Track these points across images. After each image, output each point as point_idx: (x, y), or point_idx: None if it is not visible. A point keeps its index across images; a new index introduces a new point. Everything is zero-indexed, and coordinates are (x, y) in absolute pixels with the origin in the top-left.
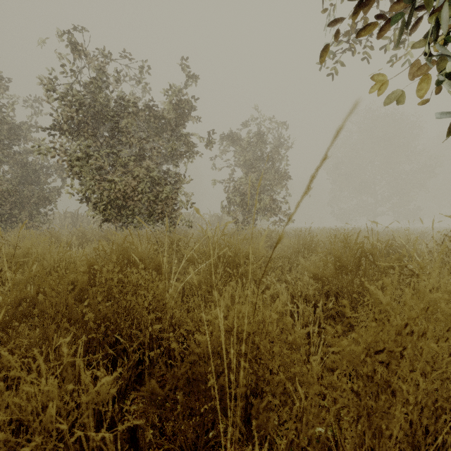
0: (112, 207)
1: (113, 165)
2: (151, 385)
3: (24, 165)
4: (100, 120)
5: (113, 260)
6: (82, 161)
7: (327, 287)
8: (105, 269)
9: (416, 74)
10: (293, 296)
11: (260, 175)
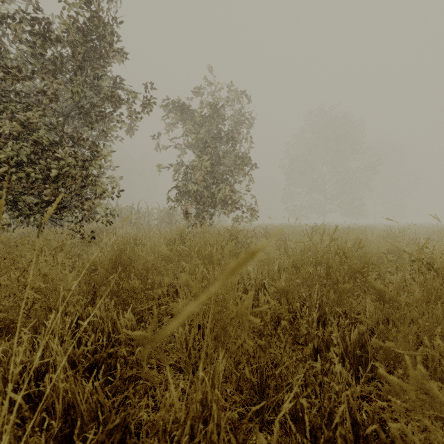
0: None
1: None
2: None
3: None
4: None
5: None
6: None
7: None
8: None
9: None
10: None
11: (218, 160)
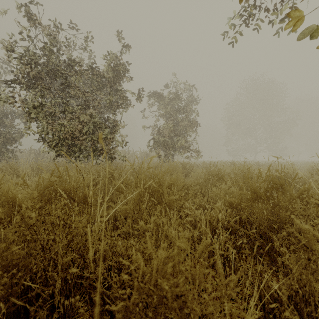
0: (63, 145)
1: (64, 113)
2: None
3: None
4: (53, 76)
5: (34, 195)
6: (37, 108)
7: (244, 216)
8: (24, 205)
9: None
10: (211, 223)
11: (177, 123)
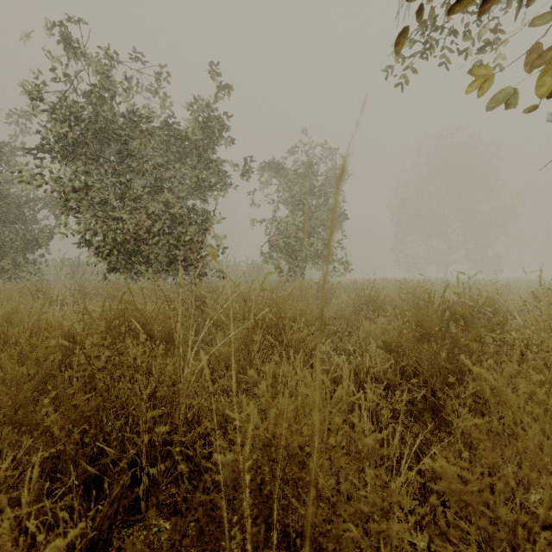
0: (120, 253)
1: (122, 199)
2: (135, 549)
3: (6, 198)
4: (104, 140)
5: (101, 328)
6: (79, 192)
7: (404, 362)
8: (88, 342)
9: (534, 64)
10: (357, 373)
11: (309, 214)
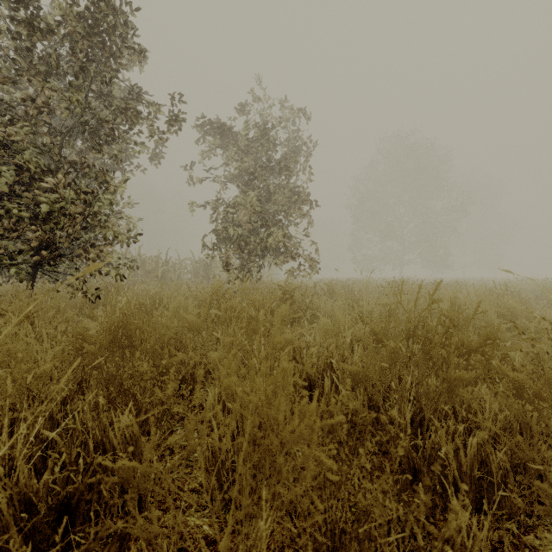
0: None
1: None
2: None
3: None
4: None
5: None
6: None
7: None
8: None
9: None
10: None
11: (268, 197)
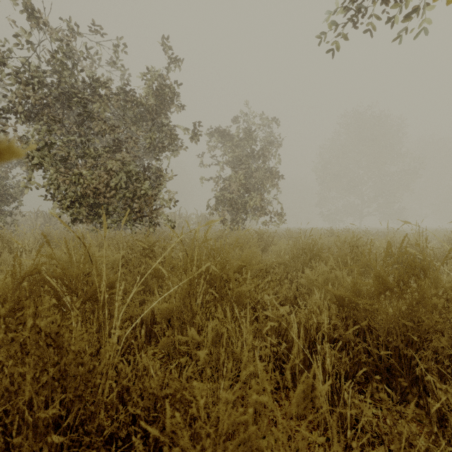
0: (82, 205)
1: (83, 157)
2: None
3: None
4: (66, 103)
5: None
6: (42, 149)
7: (364, 322)
8: None
9: None
10: (307, 330)
11: (249, 173)
